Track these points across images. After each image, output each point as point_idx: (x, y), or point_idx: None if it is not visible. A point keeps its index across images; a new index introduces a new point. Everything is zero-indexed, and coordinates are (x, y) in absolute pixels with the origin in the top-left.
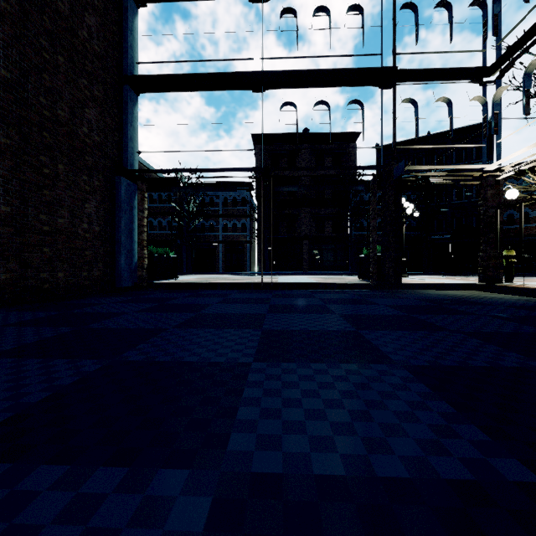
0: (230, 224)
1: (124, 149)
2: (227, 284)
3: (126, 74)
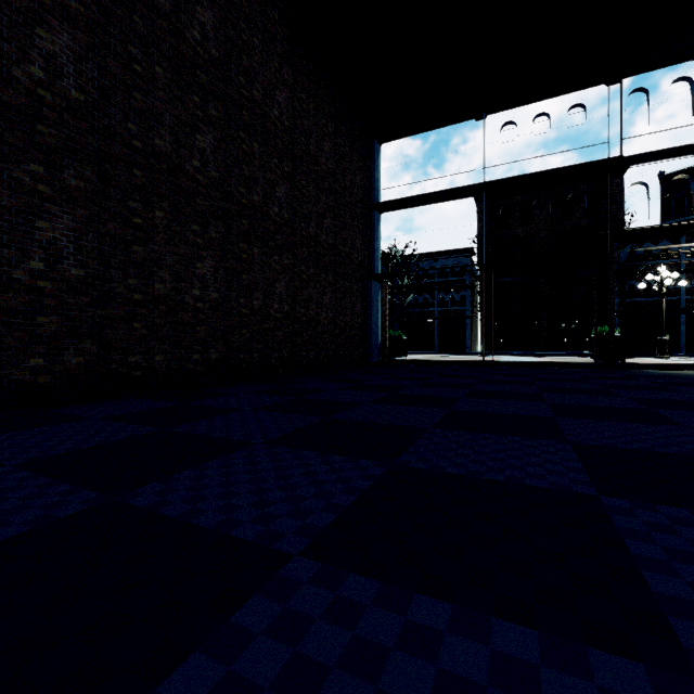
0: (447, 298)
1: (373, 259)
2: (452, 361)
3: (374, 202)
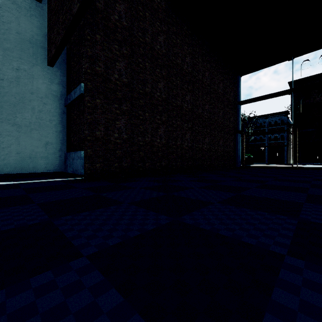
0: (273, 136)
1: (237, 124)
2: (276, 167)
3: (238, 101)
